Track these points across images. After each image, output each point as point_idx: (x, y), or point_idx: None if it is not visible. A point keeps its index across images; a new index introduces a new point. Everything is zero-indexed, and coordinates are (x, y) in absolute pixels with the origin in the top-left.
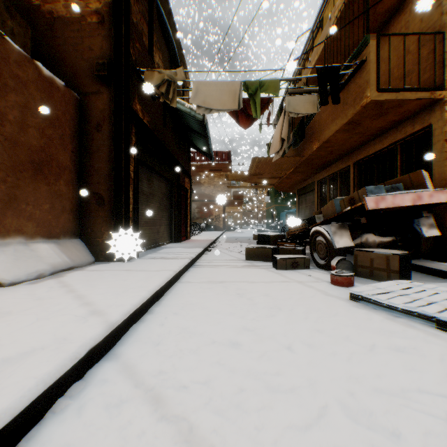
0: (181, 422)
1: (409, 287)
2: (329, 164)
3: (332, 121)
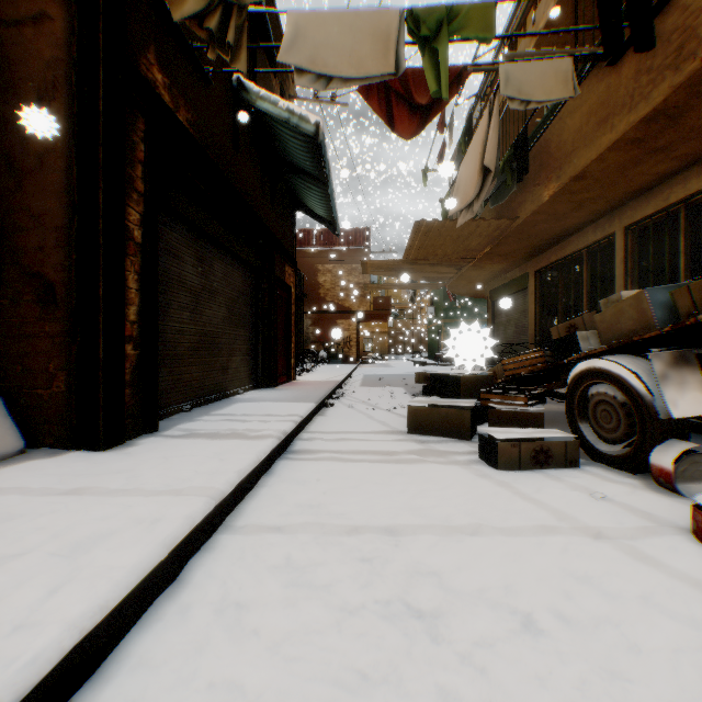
0: None
1: None
2: (563, 236)
3: (597, 125)
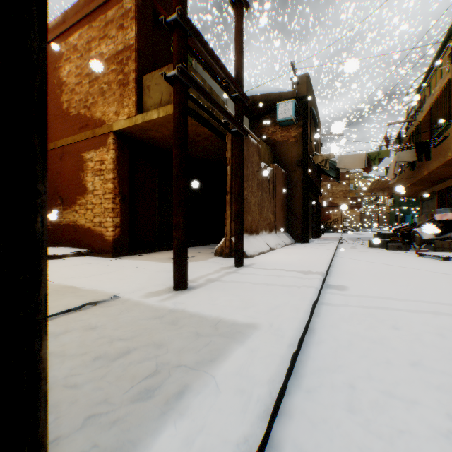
0: (359, 260)
1: None
2: (443, 179)
3: (432, 160)
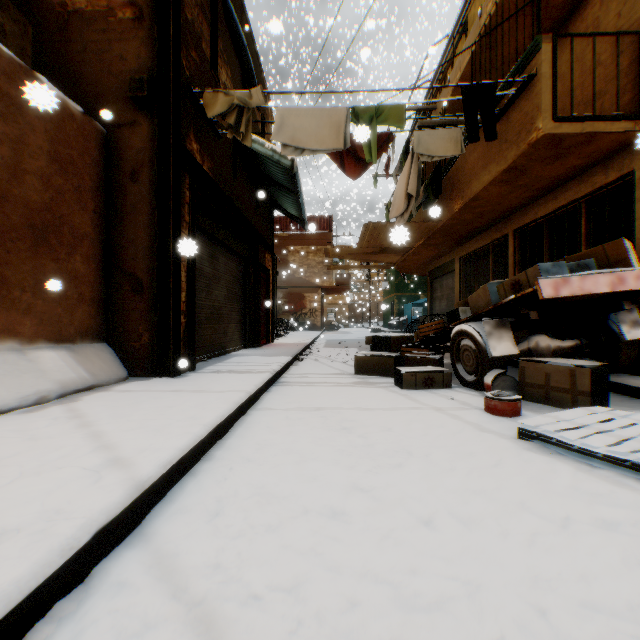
0: None
1: (608, 418)
2: (476, 233)
3: (482, 167)
